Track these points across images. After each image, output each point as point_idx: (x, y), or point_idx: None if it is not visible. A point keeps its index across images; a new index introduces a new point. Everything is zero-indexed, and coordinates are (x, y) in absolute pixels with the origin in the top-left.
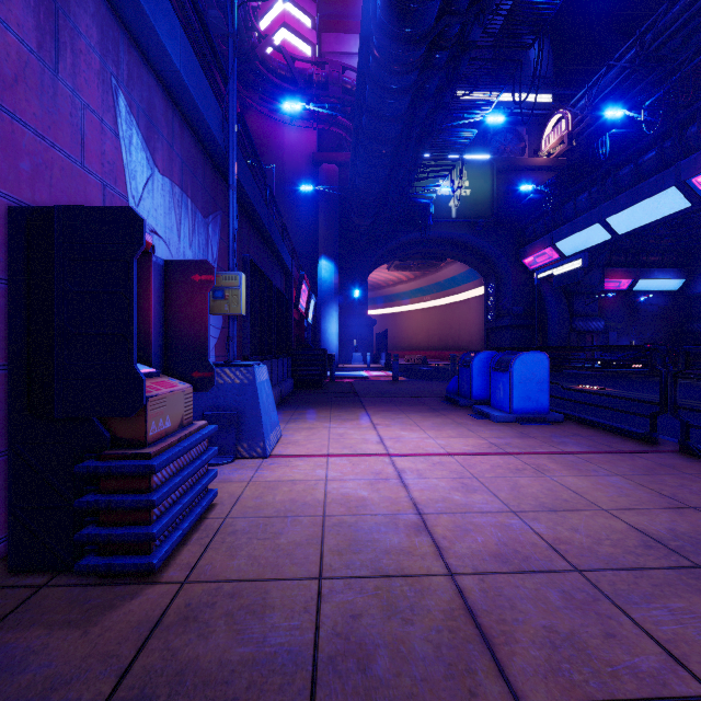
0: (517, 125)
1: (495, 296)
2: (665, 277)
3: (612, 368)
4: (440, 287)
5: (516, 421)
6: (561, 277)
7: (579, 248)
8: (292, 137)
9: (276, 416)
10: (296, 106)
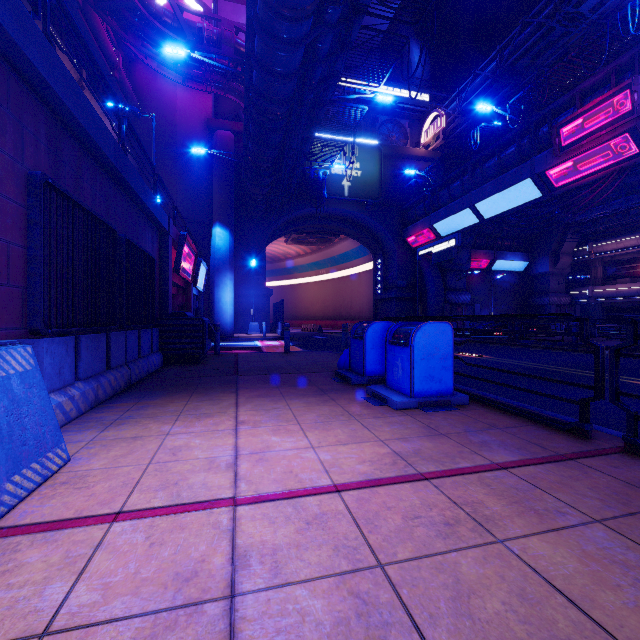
0: (401, 118)
1: (382, 270)
2: (515, 259)
3: (478, 335)
4: (335, 261)
5: (418, 406)
6: (439, 254)
7: (453, 229)
8: (186, 99)
9: (53, 432)
10: (179, 52)
